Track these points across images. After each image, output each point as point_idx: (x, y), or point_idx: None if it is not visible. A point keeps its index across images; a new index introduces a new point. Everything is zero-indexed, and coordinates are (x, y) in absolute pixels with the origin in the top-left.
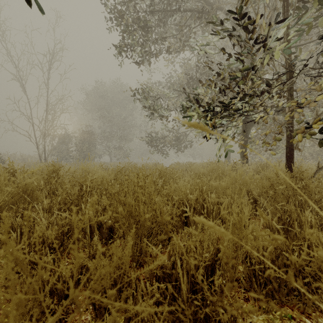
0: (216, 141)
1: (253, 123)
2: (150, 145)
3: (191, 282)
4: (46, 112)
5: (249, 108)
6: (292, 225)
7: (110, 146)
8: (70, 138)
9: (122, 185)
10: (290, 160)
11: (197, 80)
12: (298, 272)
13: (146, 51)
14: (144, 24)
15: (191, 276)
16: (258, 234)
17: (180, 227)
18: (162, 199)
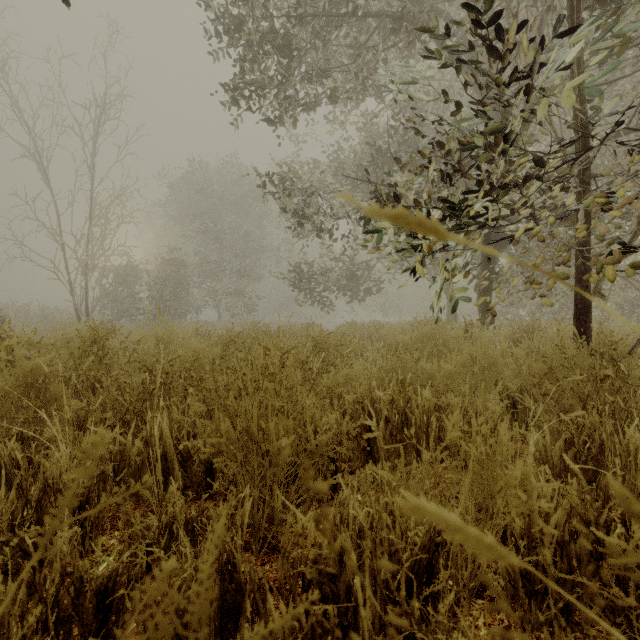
0: (429, 280)
1: (505, 243)
2: (298, 288)
3: (383, 600)
4: (90, 221)
5: (499, 212)
6: (608, 464)
7: (217, 290)
8: (137, 273)
9: (231, 374)
10: (584, 318)
11: (390, 157)
12: (623, 570)
13: (289, 97)
14: (284, 43)
15: (381, 585)
16: (533, 485)
17: (358, 460)
18: (318, 401)
